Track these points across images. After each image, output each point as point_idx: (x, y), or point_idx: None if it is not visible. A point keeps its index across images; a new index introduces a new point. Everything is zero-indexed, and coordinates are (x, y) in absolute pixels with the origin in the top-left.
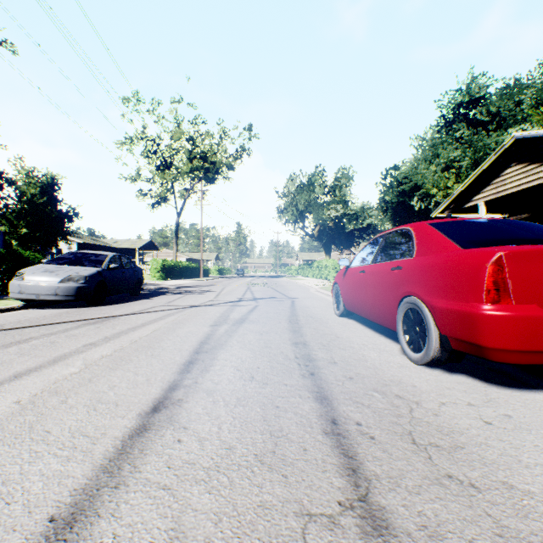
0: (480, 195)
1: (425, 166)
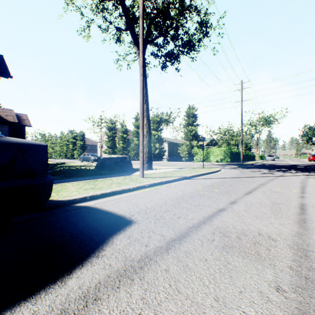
0: None
1: None
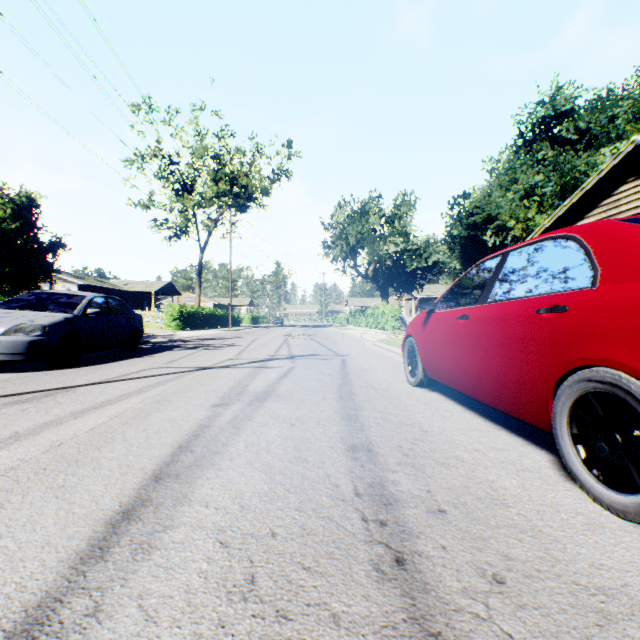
0: (584, 221)
1: (500, 194)
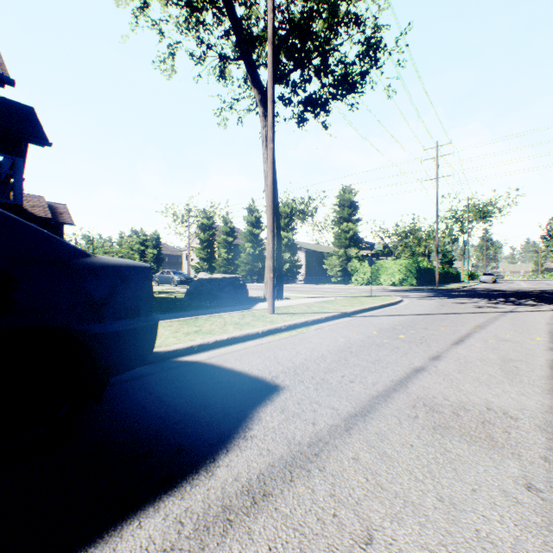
0: None
1: None
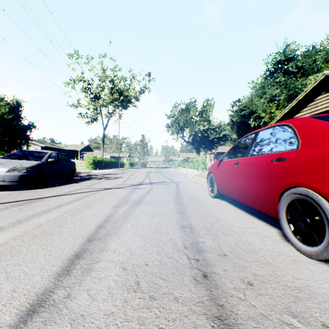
0: (299, 114)
1: (257, 99)
